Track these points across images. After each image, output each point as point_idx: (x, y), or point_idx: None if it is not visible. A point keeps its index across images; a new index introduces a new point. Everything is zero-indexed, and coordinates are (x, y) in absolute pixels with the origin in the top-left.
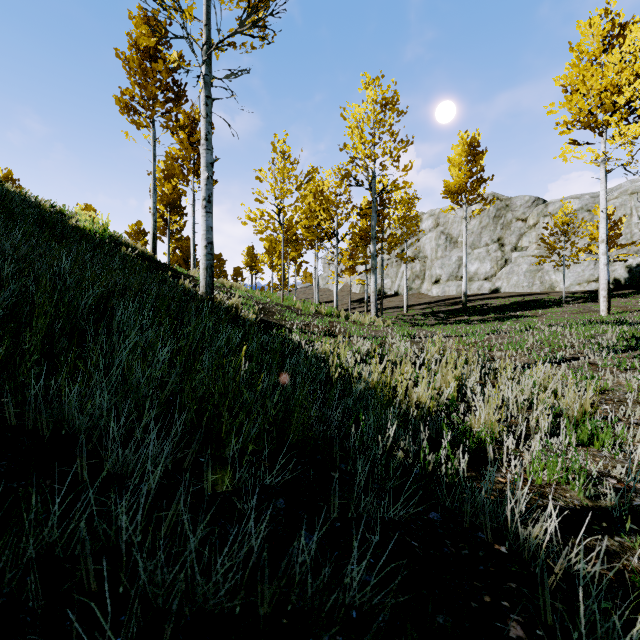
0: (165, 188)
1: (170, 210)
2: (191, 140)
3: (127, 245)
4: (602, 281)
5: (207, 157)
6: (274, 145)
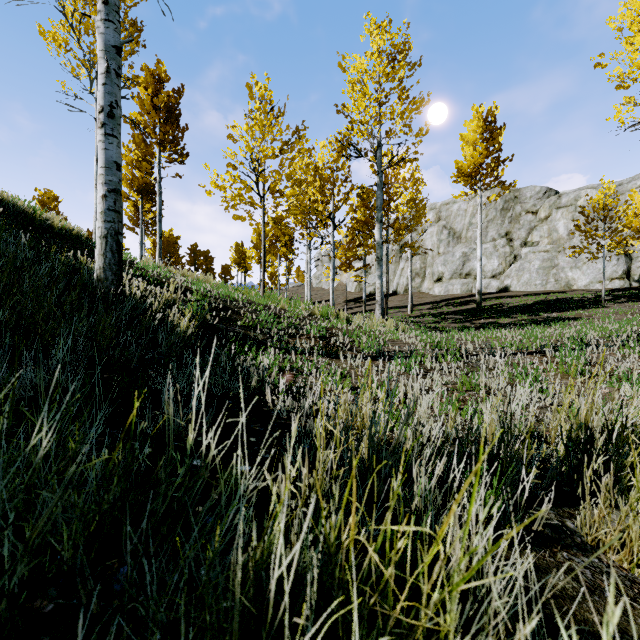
0: (136, 171)
1: (142, 197)
2: (155, 102)
3: (31, 216)
4: None
5: (107, 34)
6: (251, 89)
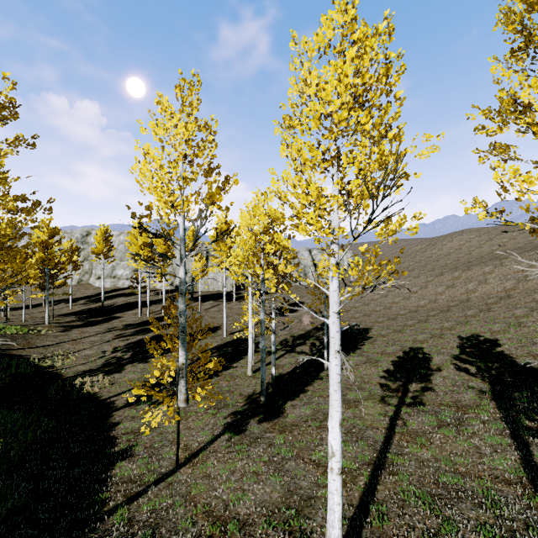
0: None
1: None
2: None
3: None
4: (139, 305)
5: None
6: None
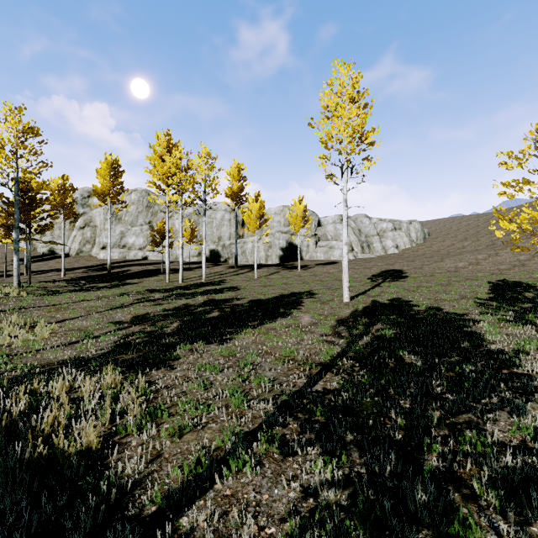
0: None
1: None
2: None
3: None
4: (167, 266)
5: None
6: None
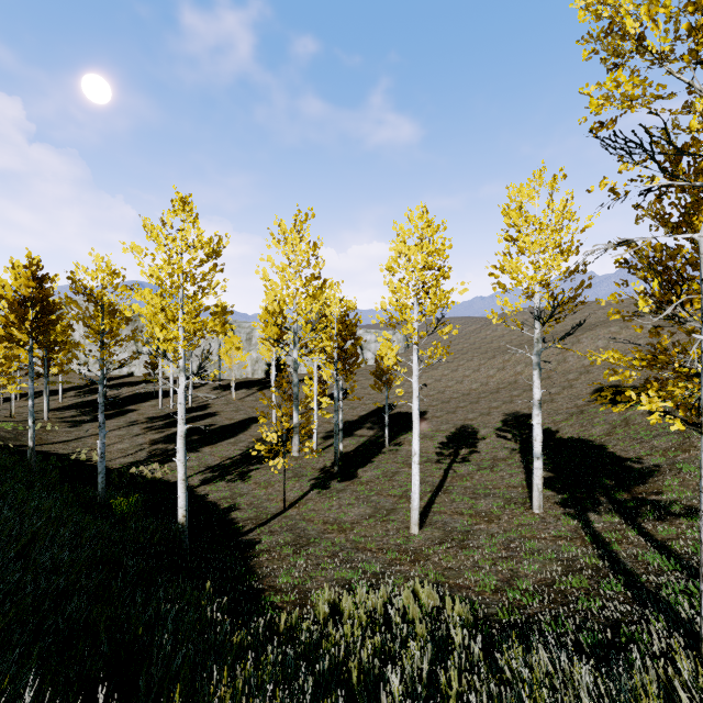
0: None
1: None
2: None
3: None
4: (160, 395)
5: None
6: None
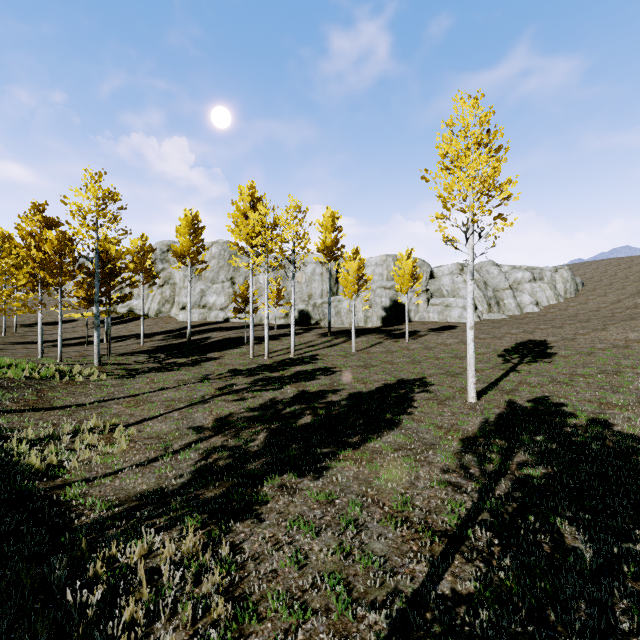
0: None
1: None
2: None
3: None
4: (251, 338)
5: None
6: None
